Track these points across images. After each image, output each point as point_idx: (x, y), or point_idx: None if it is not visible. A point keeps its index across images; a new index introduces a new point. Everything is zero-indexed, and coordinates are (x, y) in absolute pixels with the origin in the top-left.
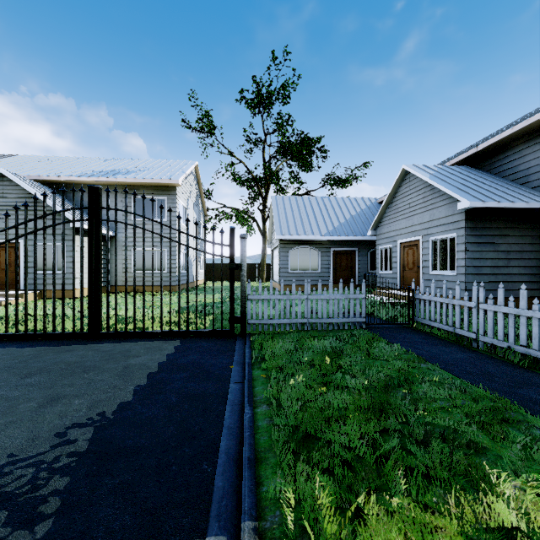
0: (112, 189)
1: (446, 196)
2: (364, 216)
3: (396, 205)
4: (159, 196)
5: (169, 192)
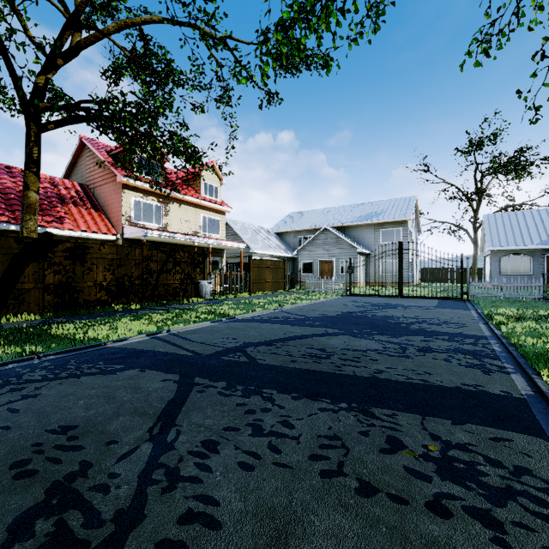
0: (368, 227)
1: None
2: None
3: None
4: (397, 228)
5: (403, 225)
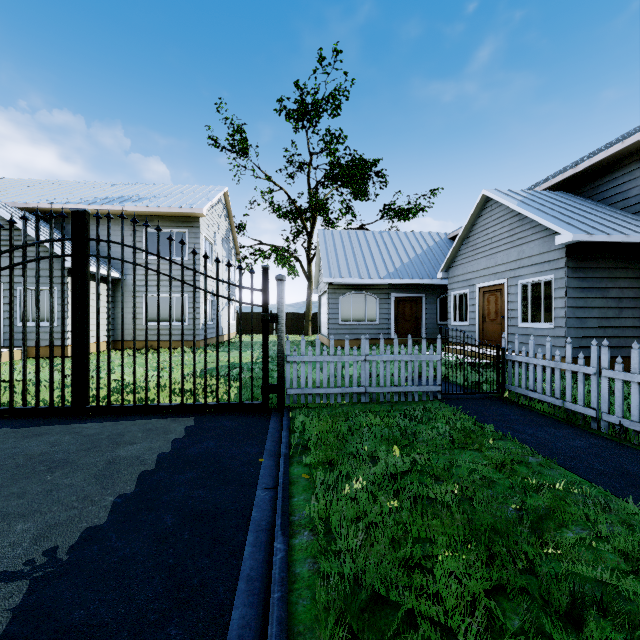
0: (119, 220)
1: (540, 227)
2: (432, 255)
3: (474, 240)
4: (179, 228)
5: (190, 224)
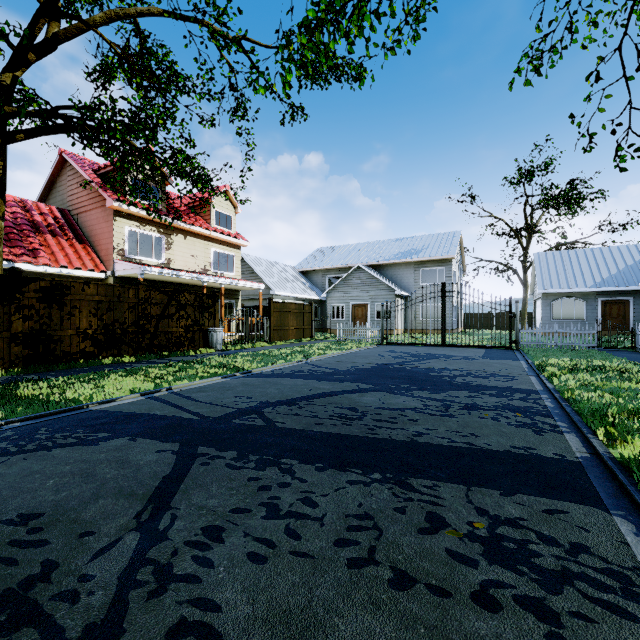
0: (408, 265)
1: None
2: None
3: None
4: (439, 267)
5: (446, 264)
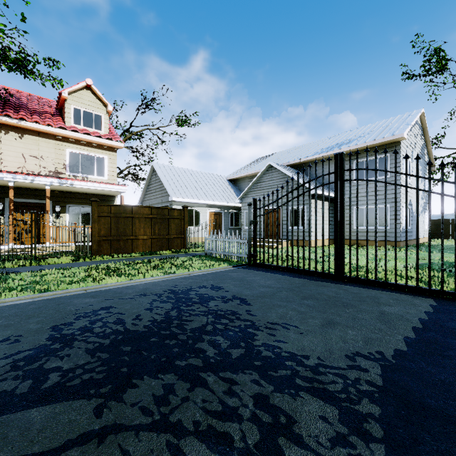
0: None
1: None
2: None
3: None
4: (381, 155)
5: (391, 149)
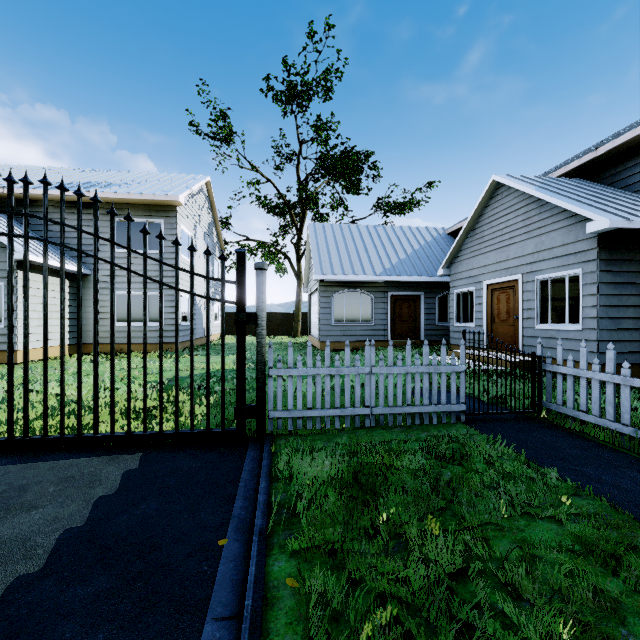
0: (84, 208)
1: (564, 215)
2: (431, 250)
3: (481, 232)
4: (152, 218)
5: (166, 214)
